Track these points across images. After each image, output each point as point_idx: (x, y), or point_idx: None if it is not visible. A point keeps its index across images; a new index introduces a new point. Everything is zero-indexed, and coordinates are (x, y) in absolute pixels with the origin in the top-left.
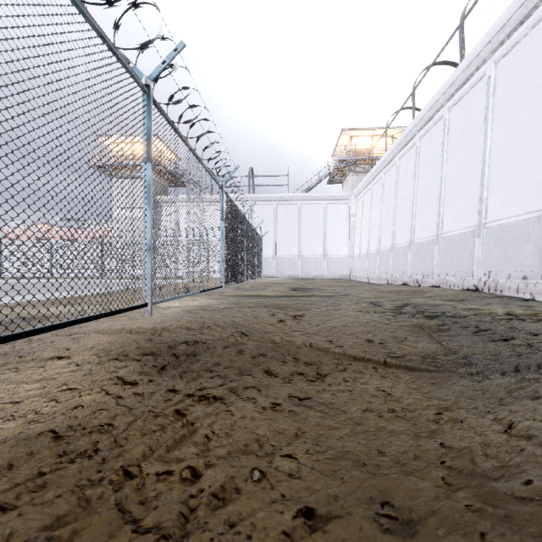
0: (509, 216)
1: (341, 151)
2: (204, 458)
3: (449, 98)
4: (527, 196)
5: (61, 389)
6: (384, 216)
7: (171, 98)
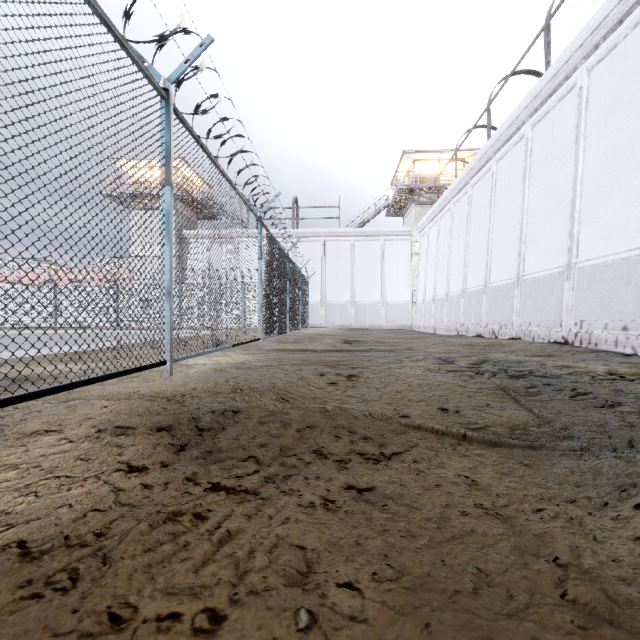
0: (605, 254)
1: (402, 177)
2: (228, 588)
3: (532, 114)
4: (627, 230)
5: (45, 476)
6: (453, 255)
7: (197, 109)
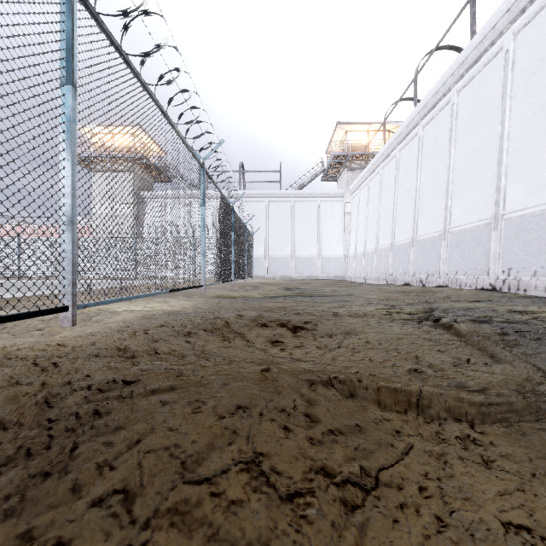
0: (534, 205)
1: (336, 147)
2: None
3: (457, 80)
4: None
5: None
6: (382, 212)
7: (126, 28)
